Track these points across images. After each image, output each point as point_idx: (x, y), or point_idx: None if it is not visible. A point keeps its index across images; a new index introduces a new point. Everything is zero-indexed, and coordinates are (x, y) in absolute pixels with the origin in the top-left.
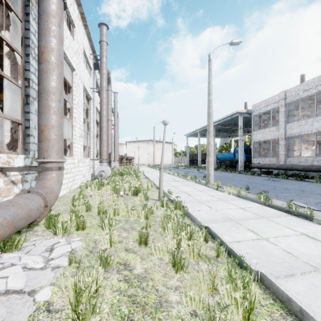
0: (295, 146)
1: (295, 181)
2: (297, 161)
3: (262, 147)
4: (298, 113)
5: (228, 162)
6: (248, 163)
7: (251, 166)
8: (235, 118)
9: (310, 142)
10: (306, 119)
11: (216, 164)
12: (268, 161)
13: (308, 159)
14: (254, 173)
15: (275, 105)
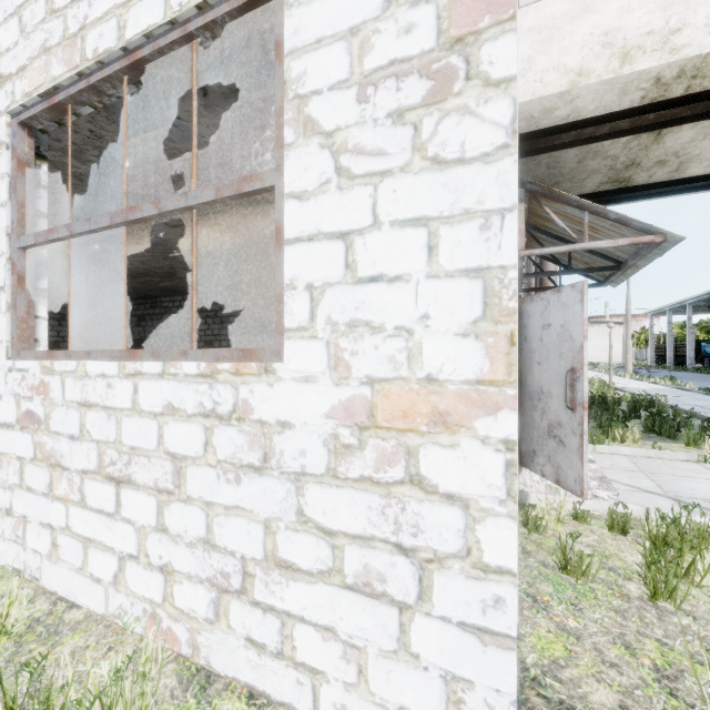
0: None
1: None
2: None
3: None
4: None
5: None
6: None
7: None
8: None
9: None
10: None
11: (704, 363)
12: None
13: None
14: None
15: None
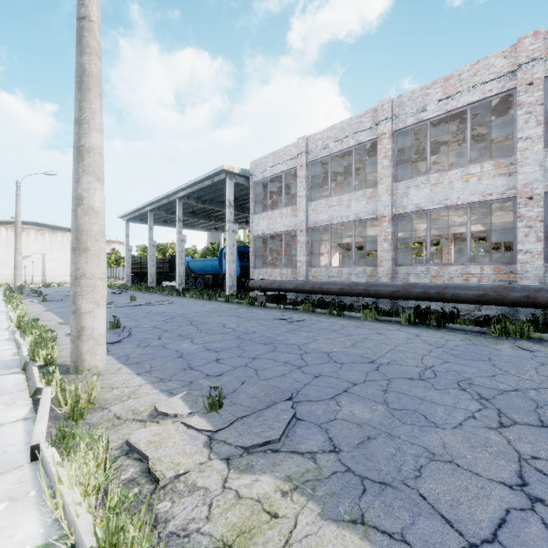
0: (315, 250)
1: (330, 318)
2: (325, 274)
3: (269, 247)
4: (320, 192)
5: (209, 278)
6: (244, 279)
7: (248, 285)
8: (222, 184)
9: (334, 244)
10: (340, 195)
11: (188, 281)
12: (279, 274)
13: (343, 271)
14: (254, 301)
15: (290, 163)
